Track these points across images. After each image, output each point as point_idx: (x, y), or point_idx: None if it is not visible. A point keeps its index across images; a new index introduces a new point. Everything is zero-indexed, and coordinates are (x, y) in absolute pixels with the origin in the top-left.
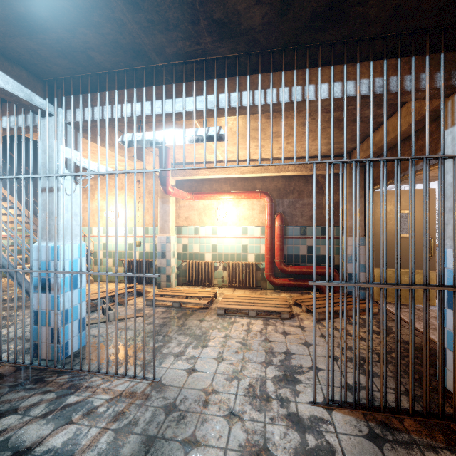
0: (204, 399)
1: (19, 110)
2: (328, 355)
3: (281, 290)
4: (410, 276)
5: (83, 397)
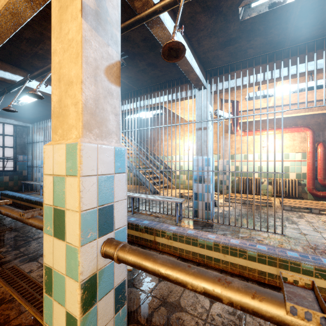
0: None
1: (183, 89)
2: None
3: (321, 201)
4: None
5: (247, 235)
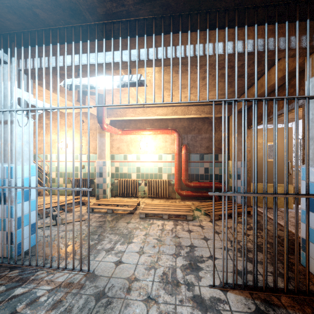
0: (127, 286)
1: None
2: (223, 249)
3: (186, 199)
4: (285, 188)
5: (29, 288)
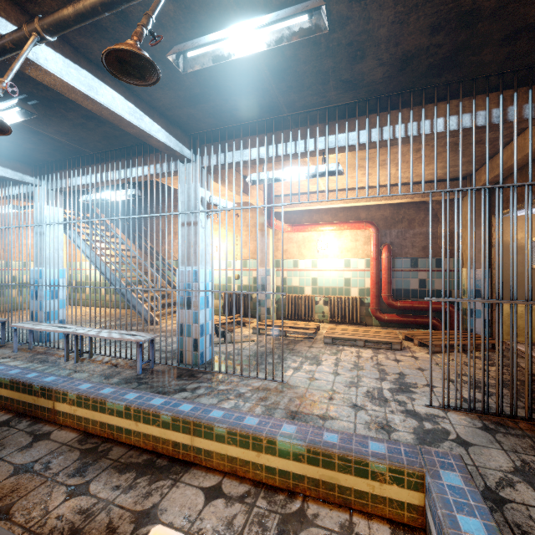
0: (328, 396)
1: (164, 159)
2: (443, 364)
3: (388, 327)
4: (526, 293)
5: (230, 387)
